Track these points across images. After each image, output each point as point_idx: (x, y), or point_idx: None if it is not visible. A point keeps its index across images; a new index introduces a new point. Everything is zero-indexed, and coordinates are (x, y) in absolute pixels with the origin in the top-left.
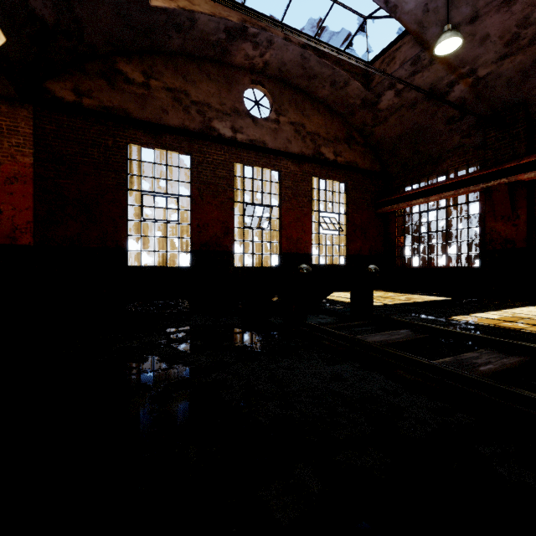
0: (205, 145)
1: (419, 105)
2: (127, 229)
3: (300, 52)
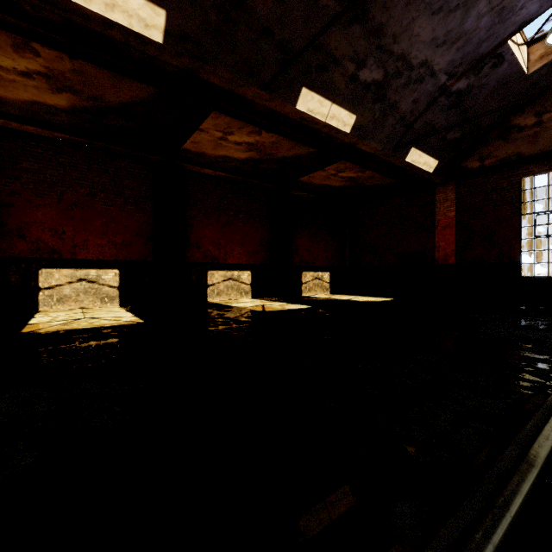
0: None
1: None
2: (520, 247)
3: None
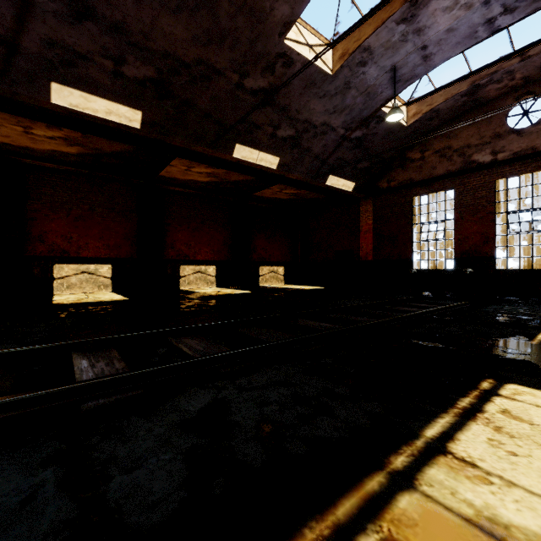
0: (465, 177)
1: None
2: (412, 248)
3: None
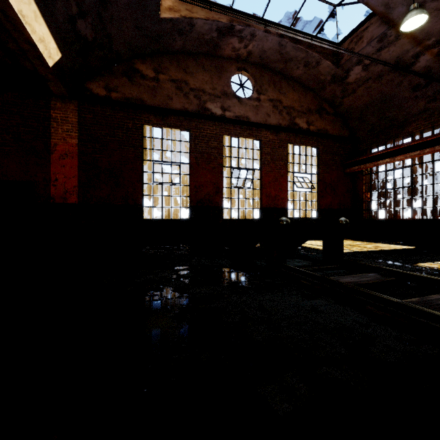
0: (200, 122)
1: (385, 76)
2: (142, 190)
3: (278, 41)
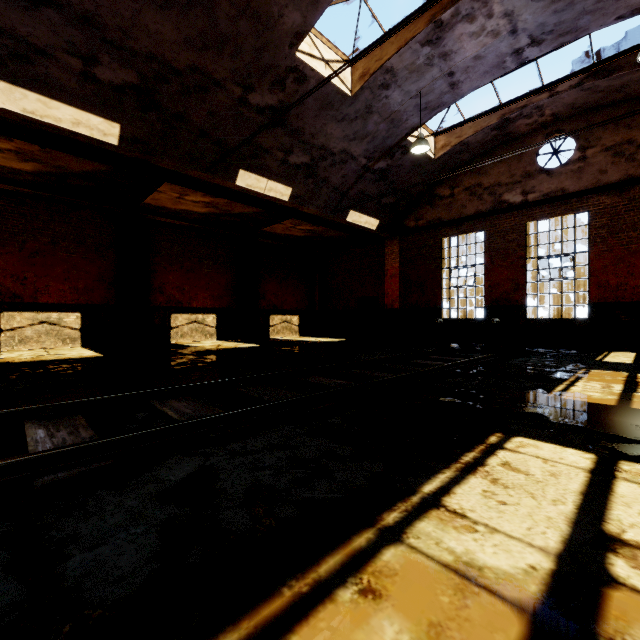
0: (495, 218)
1: None
2: (441, 295)
3: (577, 90)
